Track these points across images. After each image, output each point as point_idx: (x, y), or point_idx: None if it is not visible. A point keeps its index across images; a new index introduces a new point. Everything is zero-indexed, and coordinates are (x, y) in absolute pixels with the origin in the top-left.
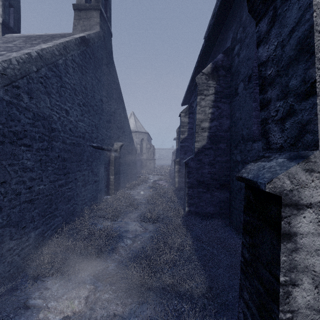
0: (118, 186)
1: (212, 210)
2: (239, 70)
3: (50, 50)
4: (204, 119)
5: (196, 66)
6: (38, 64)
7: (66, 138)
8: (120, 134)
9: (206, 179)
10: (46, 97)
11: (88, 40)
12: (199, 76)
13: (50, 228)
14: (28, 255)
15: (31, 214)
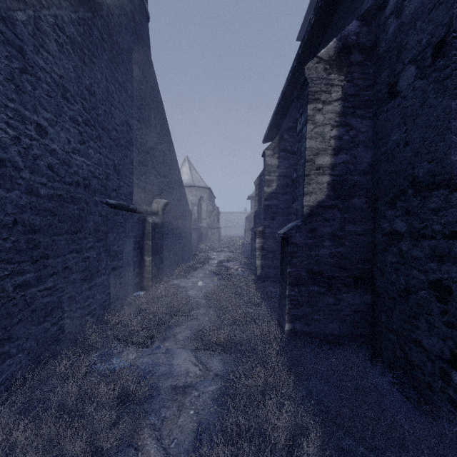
0: (160, 274)
1: (337, 328)
2: (401, 42)
3: None
4: (322, 150)
5: (293, 67)
6: None
7: (38, 185)
8: (164, 187)
9: (325, 268)
10: None
11: (99, 4)
12: (311, 64)
13: None
14: None
15: None
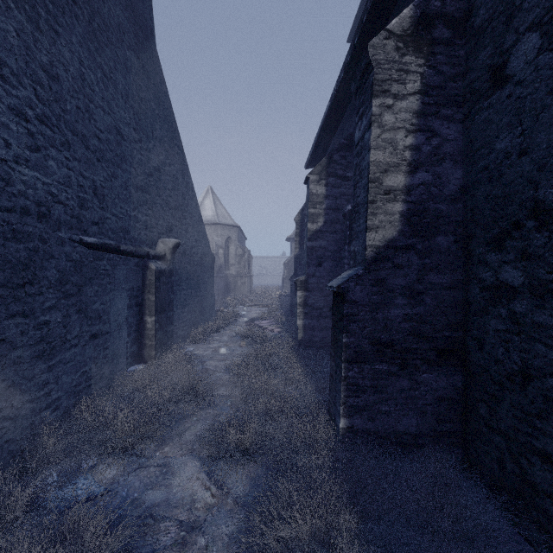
0: (168, 339)
1: (414, 424)
2: (513, 2)
3: None
4: (393, 165)
5: (346, 63)
6: None
7: None
8: (175, 222)
9: (397, 337)
10: None
11: None
12: (377, 40)
13: None
14: None
15: None
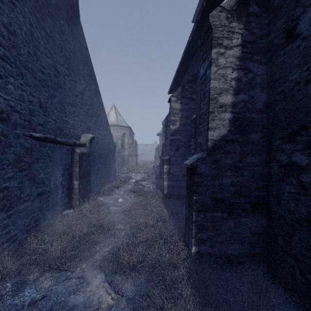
0: (87, 193)
1: (237, 249)
2: None
3: None
4: (224, 90)
5: (193, 31)
6: None
7: None
8: (92, 124)
9: (227, 196)
10: None
11: None
12: (215, 12)
13: None
14: None
15: None
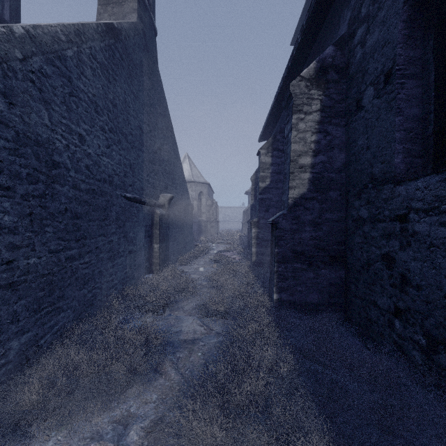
0: (166, 260)
1: (316, 298)
2: (364, 67)
3: (50, 30)
4: (304, 152)
5: (284, 77)
6: (26, 48)
7: (79, 181)
8: (169, 182)
9: (306, 249)
10: (41, 107)
11: (119, 30)
12: (295, 82)
13: (50, 330)
14: (6, 381)
15: (12, 308)
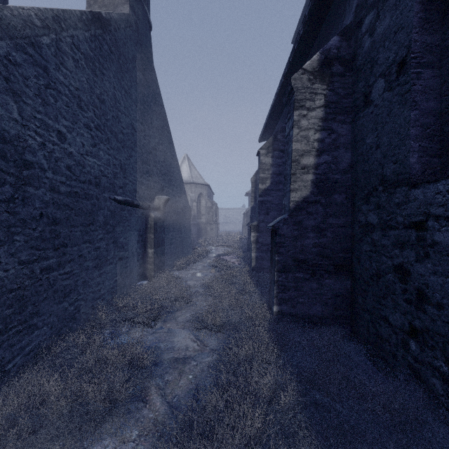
0: (162, 265)
1: (320, 310)
2: (373, 58)
3: (21, 13)
4: (307, 151)
5: (285, 73)
6: None
7: (59, 183)
8: (165, 184)
9: (309, 257)
10: (9, 99)
11: (107, 21)
12: (297, 75)
13: (21, 351)
14: None
15: None
